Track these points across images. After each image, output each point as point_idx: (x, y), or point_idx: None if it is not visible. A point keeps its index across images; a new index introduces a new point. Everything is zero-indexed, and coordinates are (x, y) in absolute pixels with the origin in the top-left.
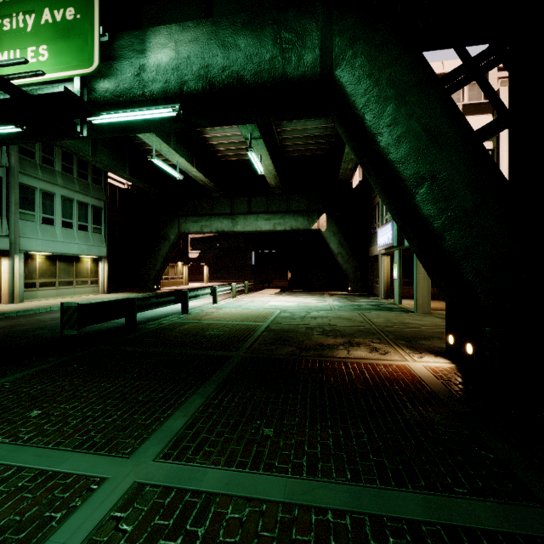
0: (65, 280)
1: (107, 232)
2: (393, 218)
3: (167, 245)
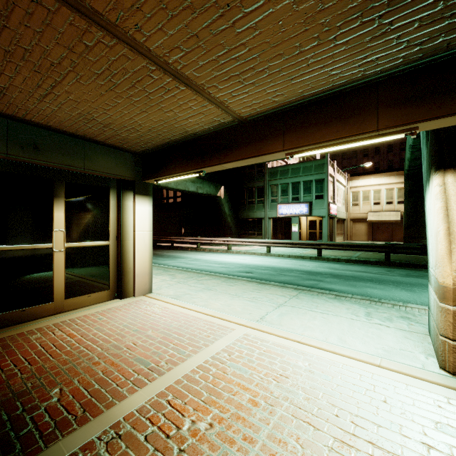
0: None
1: None
2: (406, 212)
3: None
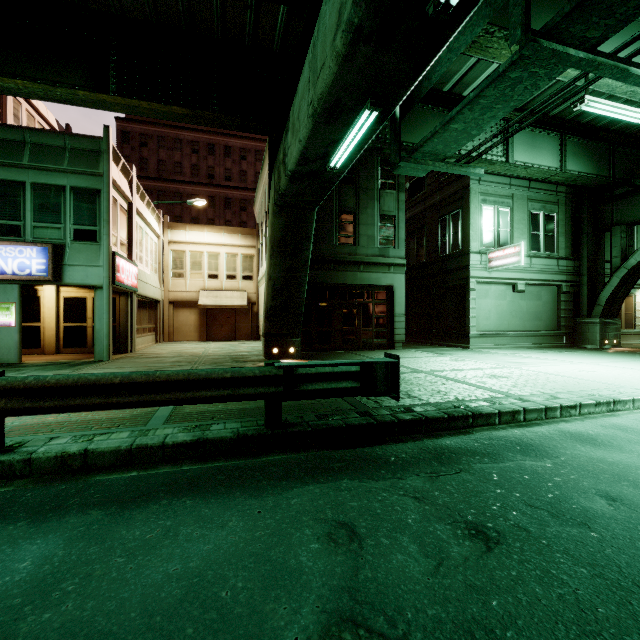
0: None
1: None
2: (272, 284)
3: None
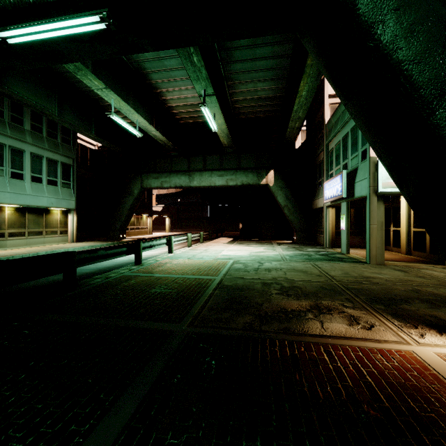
0: (34, 231)
1: (76, 187)
2: (377, 155)
3: (131, 199)
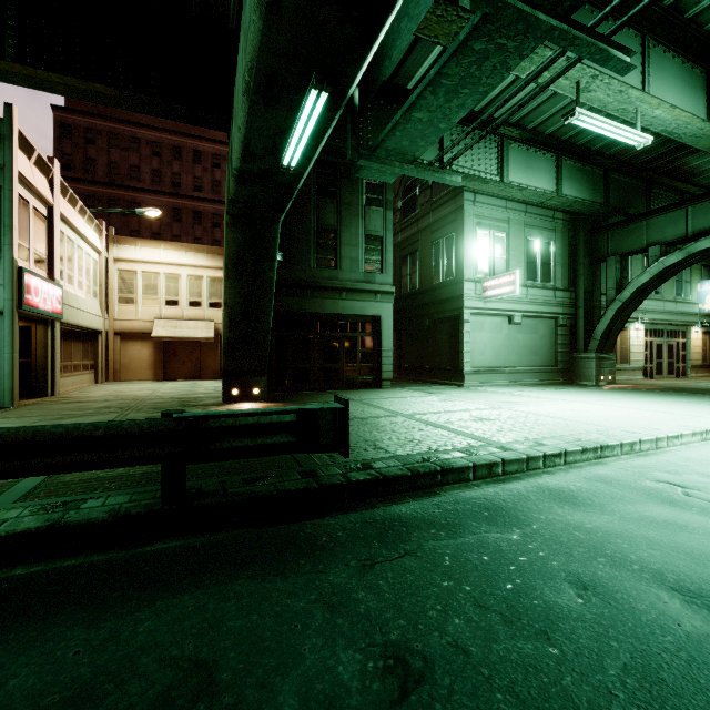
0: None
1: None
2: (229, 311)
3: None
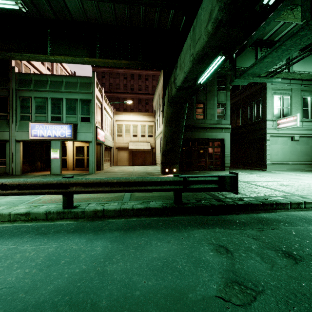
0: None
1: None
2: (166, 139)
3: None
